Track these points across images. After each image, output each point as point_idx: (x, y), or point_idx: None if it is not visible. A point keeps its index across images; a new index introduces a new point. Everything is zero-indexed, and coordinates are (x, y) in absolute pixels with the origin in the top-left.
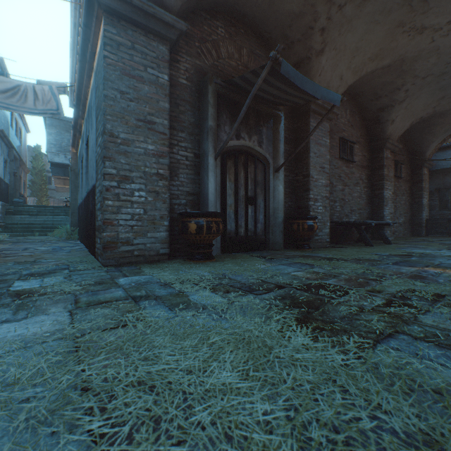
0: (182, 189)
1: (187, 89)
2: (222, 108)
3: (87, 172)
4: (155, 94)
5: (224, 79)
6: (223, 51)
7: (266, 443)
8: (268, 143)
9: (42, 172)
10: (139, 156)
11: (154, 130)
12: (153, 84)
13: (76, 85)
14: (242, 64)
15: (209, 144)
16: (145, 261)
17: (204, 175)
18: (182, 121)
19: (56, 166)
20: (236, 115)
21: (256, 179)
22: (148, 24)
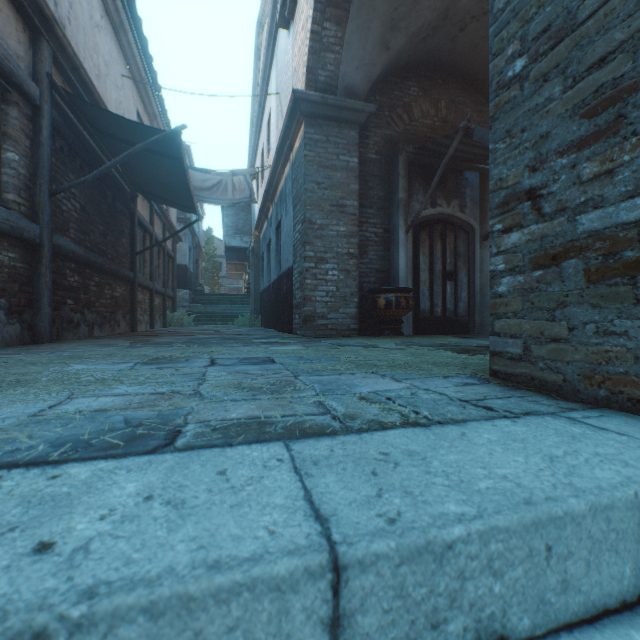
0: (370, 267)
1: (375, 164)
2: (414, 176)
3: (277, 255)
4: (346, 178)
5: (417, 143)
6: (415, 112)
7: (408, 360)
8: (472, 206)
9: (213, 258)
10: (332, 239)
11: (345, 213)
12: (344, 169)
13: (270, 173)
14: (439, 120)
15: (399, 217)
16: (337, 335)
17: (394, 251)
18: (371, 197)
19: (230, 250)
20: (431, 181)
21: (456, 250)
22: (340, 116)
